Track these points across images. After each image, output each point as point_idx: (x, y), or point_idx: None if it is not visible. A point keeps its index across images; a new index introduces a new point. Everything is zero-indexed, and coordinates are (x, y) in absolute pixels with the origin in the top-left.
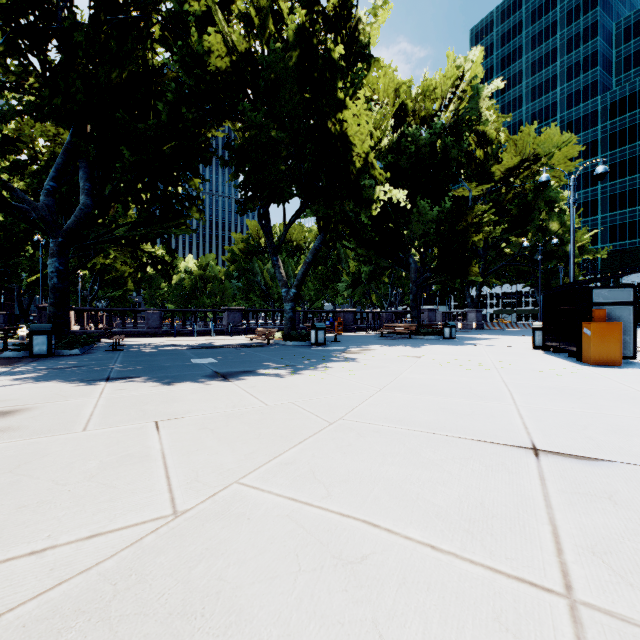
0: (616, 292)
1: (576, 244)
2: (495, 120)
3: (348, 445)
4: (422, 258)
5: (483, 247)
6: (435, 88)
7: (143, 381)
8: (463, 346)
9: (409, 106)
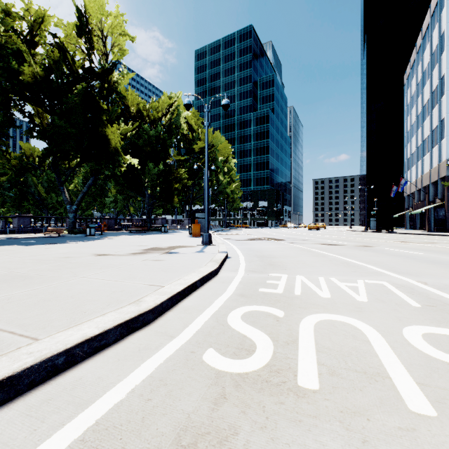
0: (202, 214)
1: (230, 188)
2: (195, 121)
3: (102, 247)
4: (153, 191)
5: (192, 185)
6: (159, 107)
7: (15, 245)
8: (164, 234)
9: (145, 114)
